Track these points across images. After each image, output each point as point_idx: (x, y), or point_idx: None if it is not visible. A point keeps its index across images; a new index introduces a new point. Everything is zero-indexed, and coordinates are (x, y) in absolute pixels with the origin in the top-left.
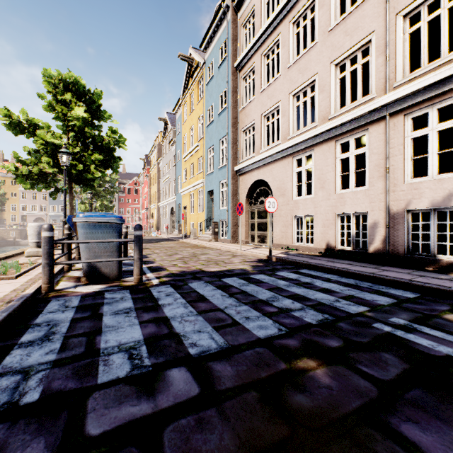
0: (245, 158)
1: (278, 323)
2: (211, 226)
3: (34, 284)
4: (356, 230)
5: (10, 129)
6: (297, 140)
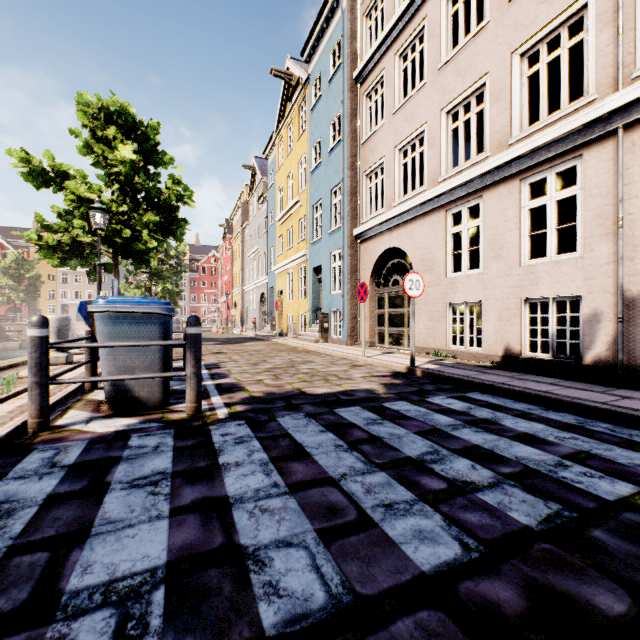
0: (369, 216)
1: (456, 526)
2: (319, 320)
3: (18, 417)
4: (544, 325)
5: (29, 180)
6: (454, 182)
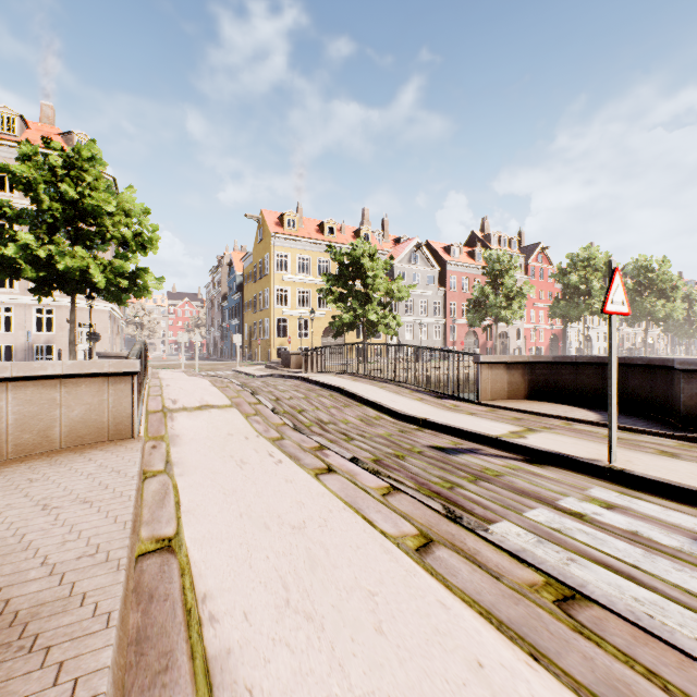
0: None
1: None
2: None
3: None
4: None
5: None
6: None
